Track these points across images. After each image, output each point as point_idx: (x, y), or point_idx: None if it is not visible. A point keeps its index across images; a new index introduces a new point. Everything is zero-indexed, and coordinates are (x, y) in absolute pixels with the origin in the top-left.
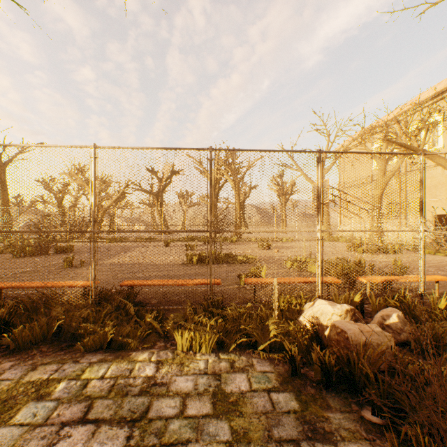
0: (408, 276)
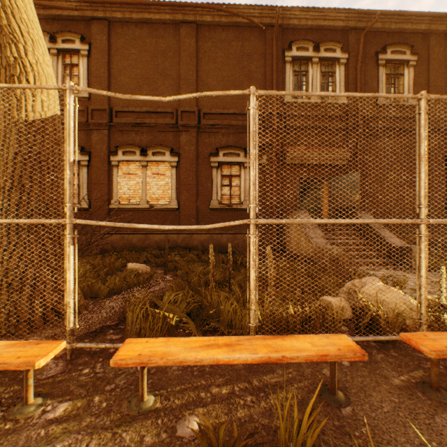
0: (216, 351)
